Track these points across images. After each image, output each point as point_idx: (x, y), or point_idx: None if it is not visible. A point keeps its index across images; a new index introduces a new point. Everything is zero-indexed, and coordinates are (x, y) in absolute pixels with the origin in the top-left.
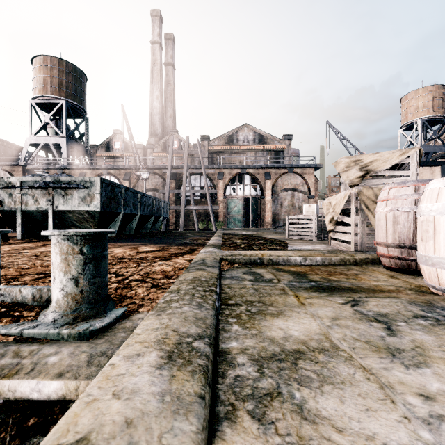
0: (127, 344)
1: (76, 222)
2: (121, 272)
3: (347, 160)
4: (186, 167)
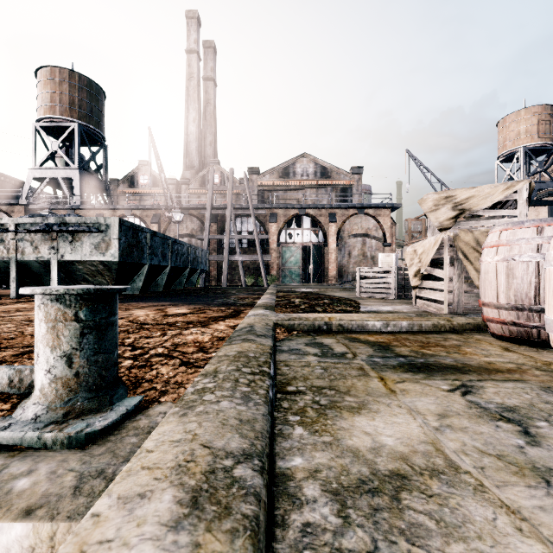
0: (128, 471)
1: (88, 275)
2: (139, 344)
3: (436, 196)
4: (230, 207)
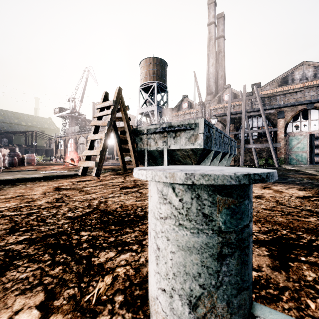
0: None
1: (181, 158)
2: None
3: None
4: (244, 112)
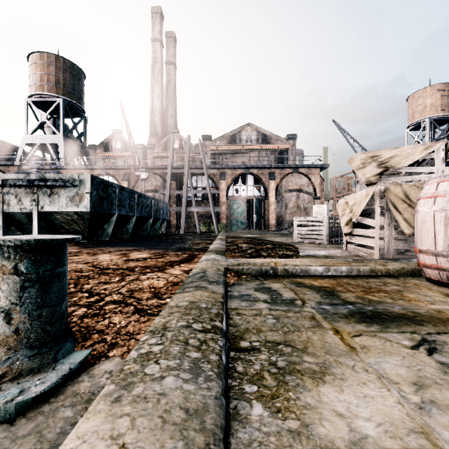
0: None
1: (65, 224)
2: (97, 290)
3: (363, 156)
4: (187, 167)
